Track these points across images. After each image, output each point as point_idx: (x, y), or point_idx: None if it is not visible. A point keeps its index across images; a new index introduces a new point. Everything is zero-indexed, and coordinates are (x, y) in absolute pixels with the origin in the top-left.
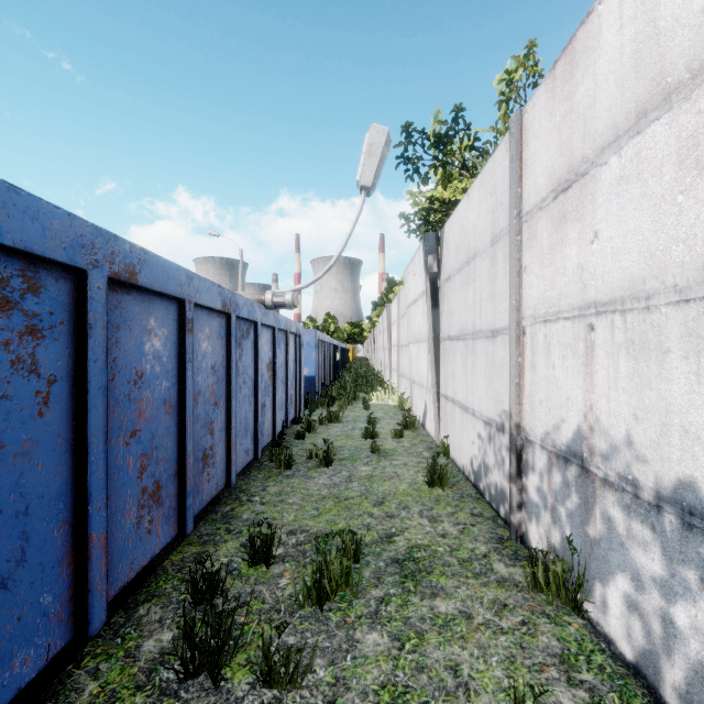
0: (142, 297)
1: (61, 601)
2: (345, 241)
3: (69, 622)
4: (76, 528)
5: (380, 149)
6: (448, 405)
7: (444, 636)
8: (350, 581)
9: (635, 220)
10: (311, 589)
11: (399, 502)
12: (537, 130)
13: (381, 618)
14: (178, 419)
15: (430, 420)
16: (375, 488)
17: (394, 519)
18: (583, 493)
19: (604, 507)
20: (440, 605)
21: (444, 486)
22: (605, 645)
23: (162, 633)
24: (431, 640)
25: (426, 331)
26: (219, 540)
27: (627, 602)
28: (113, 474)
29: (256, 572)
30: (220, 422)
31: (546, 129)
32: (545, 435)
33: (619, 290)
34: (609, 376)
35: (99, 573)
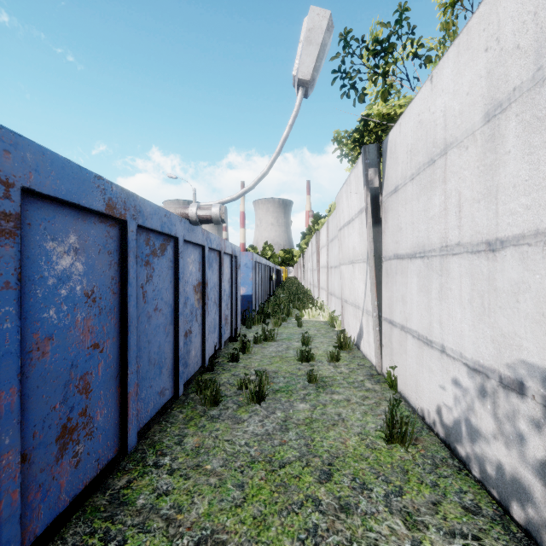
0: None
1: None
2: (280, 145)
3: None
4: None
5: (320, 34)
6: (394, 331)
7: None
8: None
9: None
10: None
11: (353, 473)
12: None
13: None
14: None
15: (367, 343)
16: (318, 444)
17: (351, 517)
18: None
19: None
20: None
21: (409, 446)
22: None
23: None
24: None
25: (363, 251)
26: None
27: None
28: None
29: None
30: (106, 370)
31: None
32: None
33: None
34: None
35: None
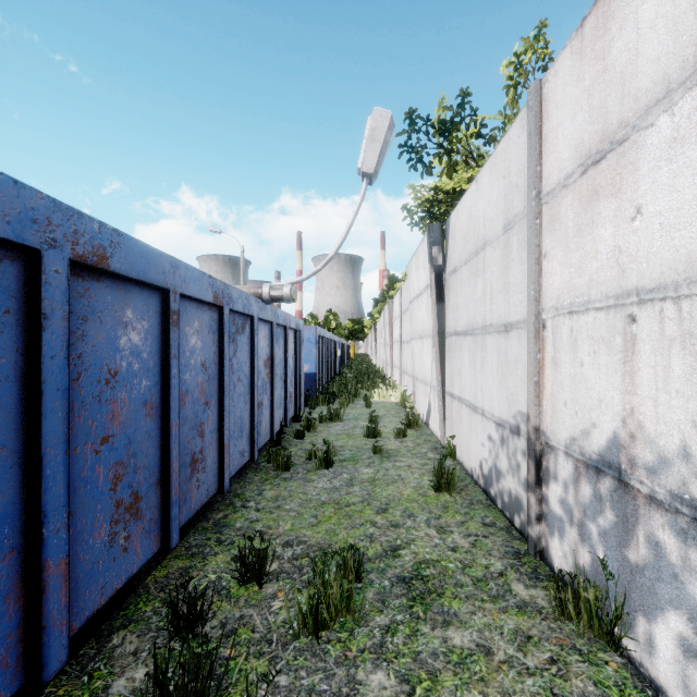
0: (116, 285)
1: (6, 644)
2: (346, 231)
3: (18, 667)
4: (27, 555)
5: (382, 133)
6: (454, 404)
7: (461, 677)
8: (351, 606)
9: (694, 188)
10: (307, 616)
11: (404, 509)
12: (560, 99)
13: (386, 653)
14: (162, 422)
15: (434, 419)
16: (378, 493)
17: (399, 529)
18: (621, 510)
19: (650, 529)
20: (454, 636)
21: (452, 492)
22: (652, 692)
23: (135, 669)
24: (446, 683)
25: (430, 326)
26: (208, 553)
27: (683, 646)
28: (79, 488)
29: (247, 592)
30: (211, 423)
31: (571, 96)
32: (570, 440)
33: (672, 274)
34: (657, 376)
35: (57, 606)
